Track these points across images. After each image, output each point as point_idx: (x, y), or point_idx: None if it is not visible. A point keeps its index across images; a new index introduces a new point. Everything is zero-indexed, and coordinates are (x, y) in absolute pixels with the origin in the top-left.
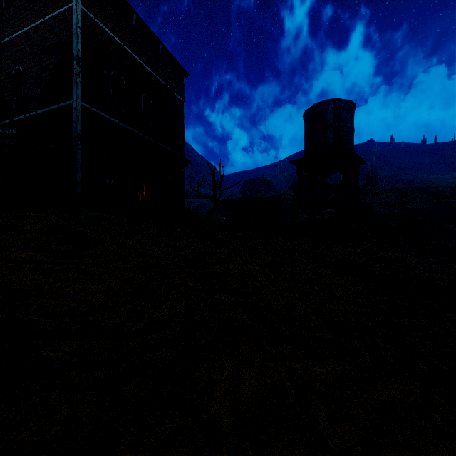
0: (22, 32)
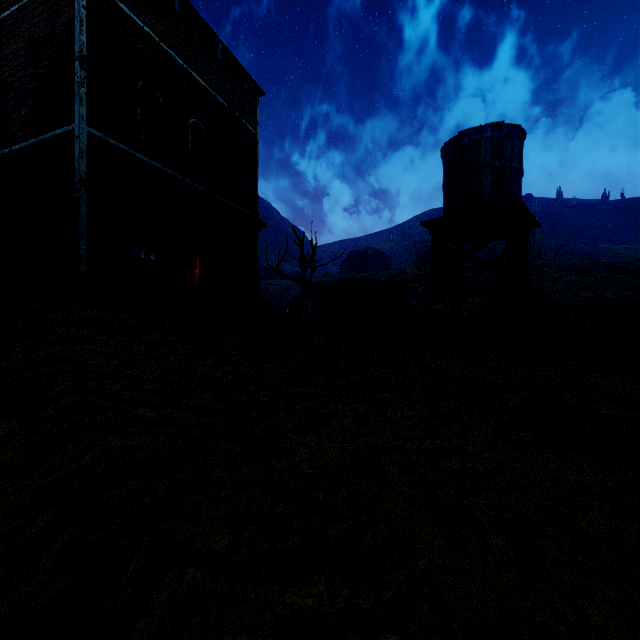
0: None
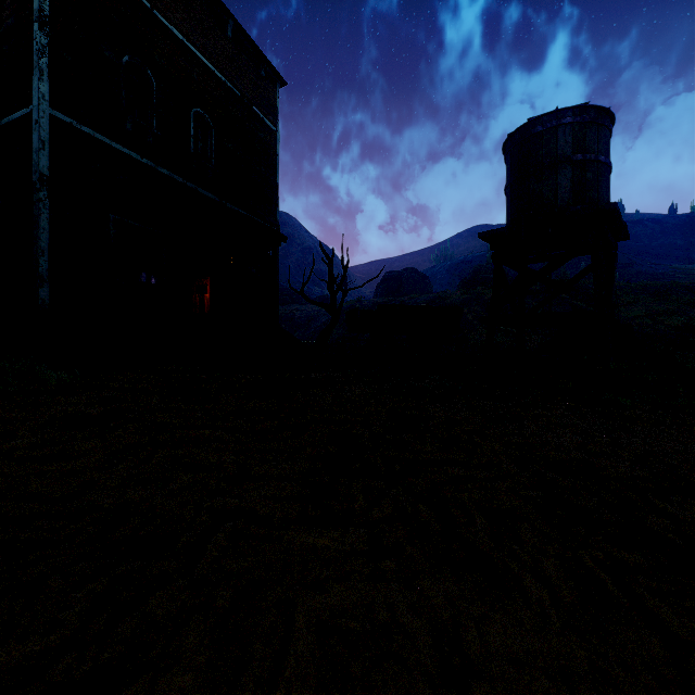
0: None
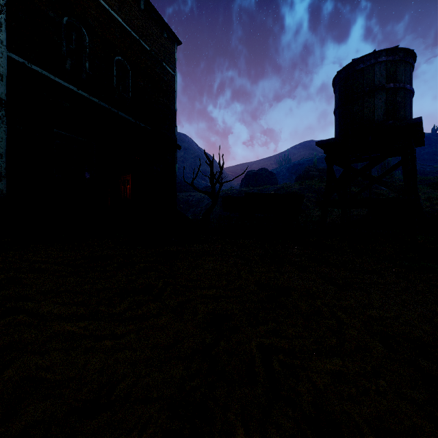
0: None
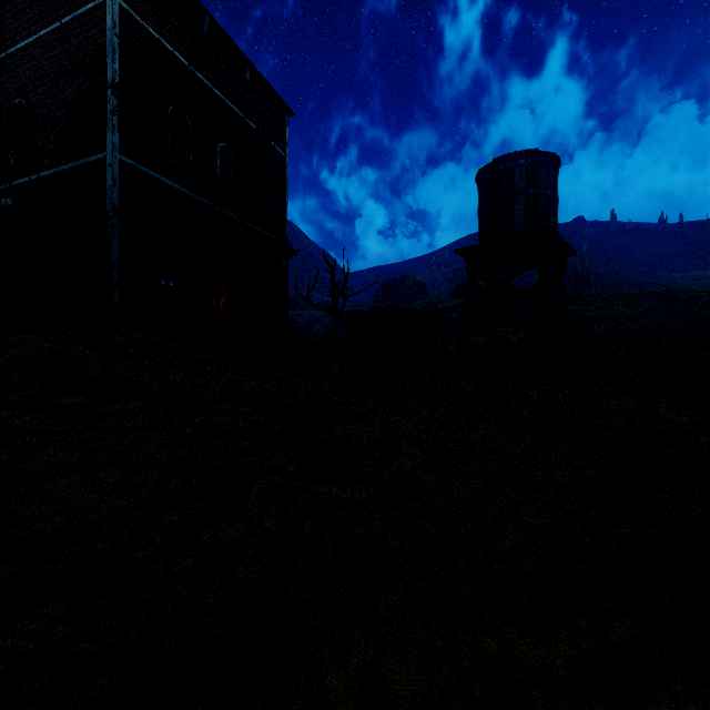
0: (26, 44)
